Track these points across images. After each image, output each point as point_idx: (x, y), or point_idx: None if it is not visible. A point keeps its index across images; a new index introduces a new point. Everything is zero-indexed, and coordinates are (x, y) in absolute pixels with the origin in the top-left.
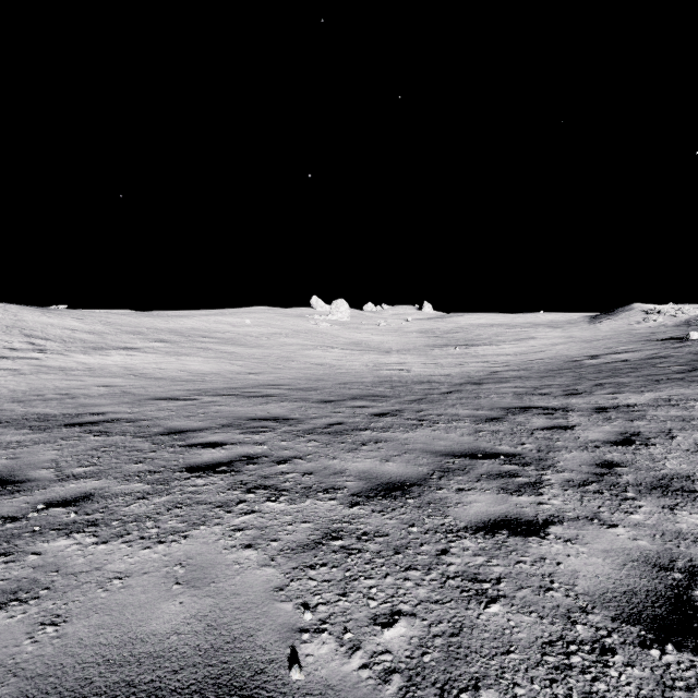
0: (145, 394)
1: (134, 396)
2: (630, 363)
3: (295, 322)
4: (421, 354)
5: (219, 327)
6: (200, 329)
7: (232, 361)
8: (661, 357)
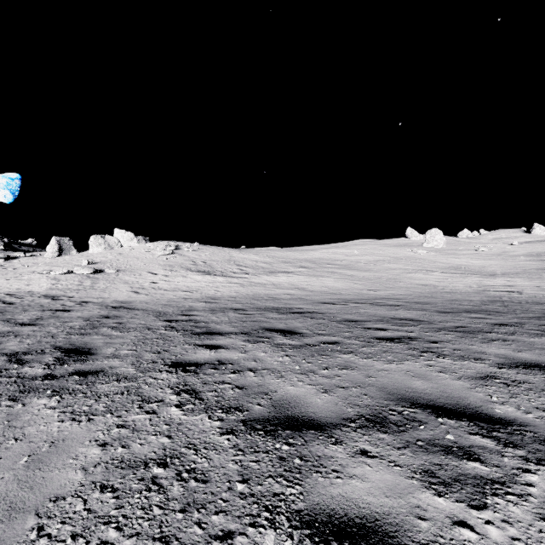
0: (312, 300)
1: (307, 300)
2: None
3: (393, 250)
4: (533, 278)
5: (337, 257)
6: (324, 259)
7: (353, 281)
8: None
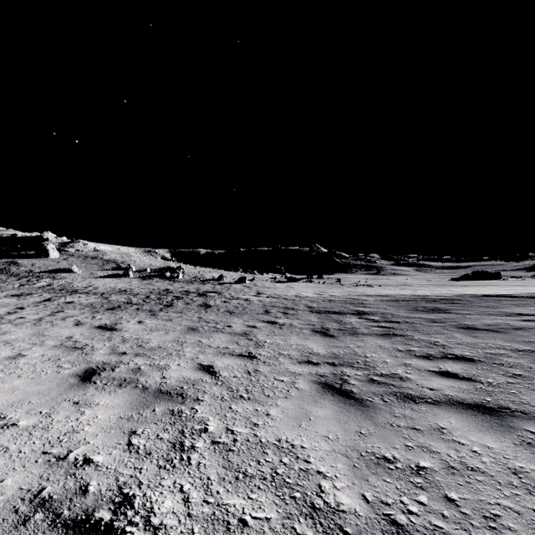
0: None
1: None
2: None
3: None
4: None
5: None
6: None
7: None
8: None
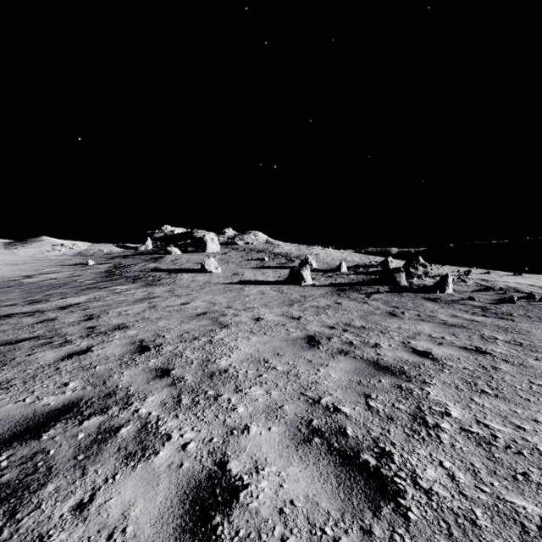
0: None
1: None
2: (60, 280)
3: None
4: None
5: None
6: None
7: None
8: (77, 276)
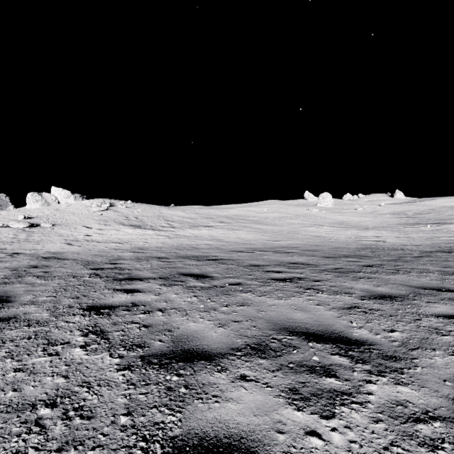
0: (227, 249)
1: (223, 249)
2: None
3: (294, 209)
4: (394, 230)
5: (250, 214)
6: (239, 215)
7: (262, 233)
8: None
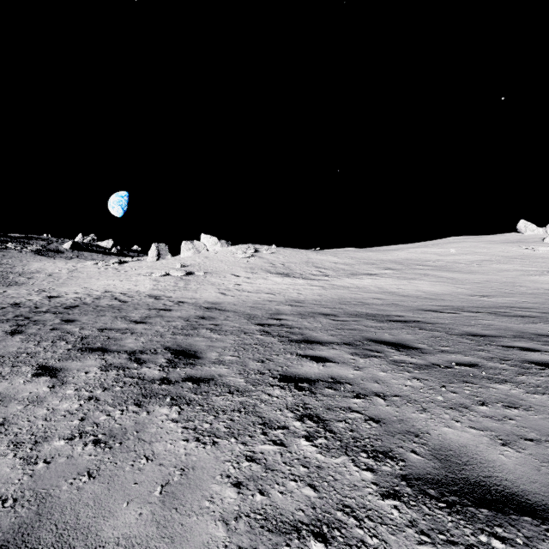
0: (410, 306)
1: (404, 307)
2: None
3: (502, 248)
4: None
5: (427, 257)
6: (412, 259)
7: (455, 285)
8: None
